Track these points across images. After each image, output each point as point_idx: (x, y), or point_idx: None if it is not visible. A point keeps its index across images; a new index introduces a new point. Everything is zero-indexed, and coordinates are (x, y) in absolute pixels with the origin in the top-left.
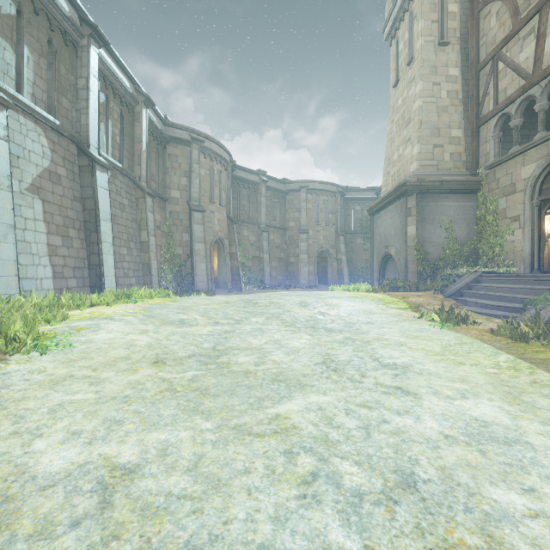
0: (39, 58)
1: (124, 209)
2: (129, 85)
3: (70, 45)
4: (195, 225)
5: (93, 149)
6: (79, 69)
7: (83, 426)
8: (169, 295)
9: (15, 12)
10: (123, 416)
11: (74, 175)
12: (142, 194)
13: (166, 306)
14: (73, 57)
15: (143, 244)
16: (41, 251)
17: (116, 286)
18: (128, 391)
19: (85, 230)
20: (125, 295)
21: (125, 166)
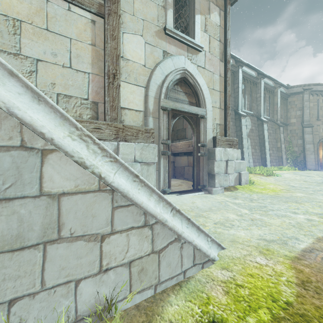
0: (248, 95)
1: (270, 135)
2: (272, 83)
3: (254, 84)
4: (306, 135)
5: (261, 117)
6: (257, 91)
7: (296, 184)
8: (295, 169)
9: (244, 87)
10: (302, 185)
11: (256, 128)
12: (277, 127)
13: (298, 172)
14: (255, 88)
15: (278, 148)
16: (250, 154)
17: (270, 165)
18: (300, 183)
19: (259, 146)
20: (279, 168)
21: (270, 117)
